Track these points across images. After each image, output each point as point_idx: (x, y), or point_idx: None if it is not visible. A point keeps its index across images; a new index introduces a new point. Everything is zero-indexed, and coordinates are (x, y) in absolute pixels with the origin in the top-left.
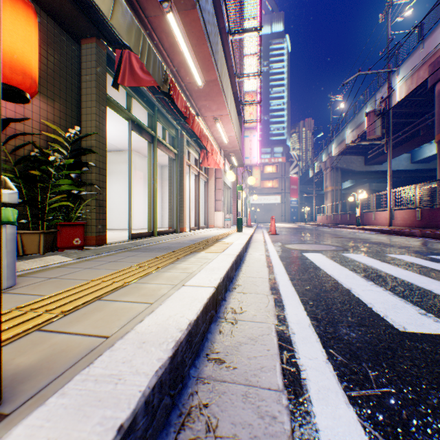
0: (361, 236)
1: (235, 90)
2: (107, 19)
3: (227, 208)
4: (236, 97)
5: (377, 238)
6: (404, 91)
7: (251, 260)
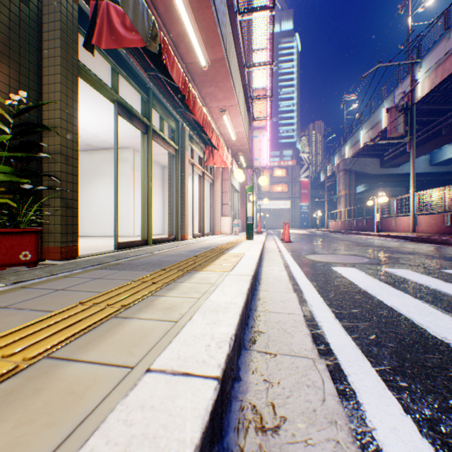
0: (387, 244)
1: (244, 82)
2: None
3: (235, 213)
4: (244, 90)
5: (408, 246)
6: (427, 85)
7: (269, 280)
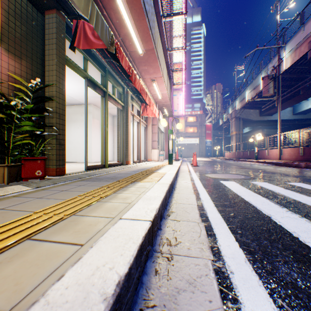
0: (260, 167)
1: (167, 60)
2: None
3: (161, 147)
4: (167, 65)
5: (273, 169)
6: (289, 61)
7: (180, 188)
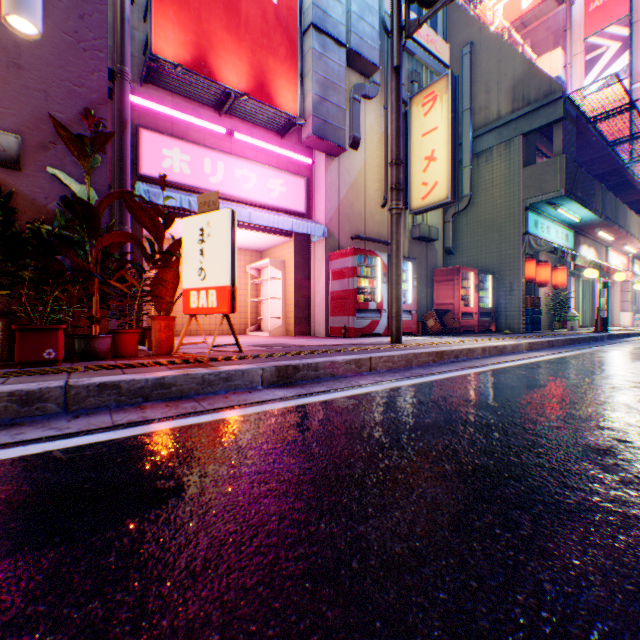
0: None
1: None
2: (573, 250)
3: (636, 307)
4: None
5: None
6: None
7: None
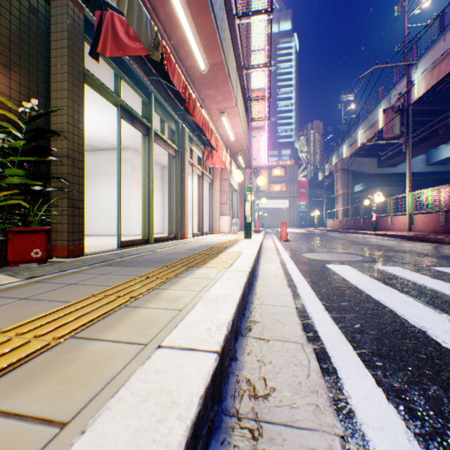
0: (382, 242)
1: (242, 84)
2: None
3: (234, 212)
4: (243, 92)
5: (402, 245)
6: (423, 86)
7: (265, 276)
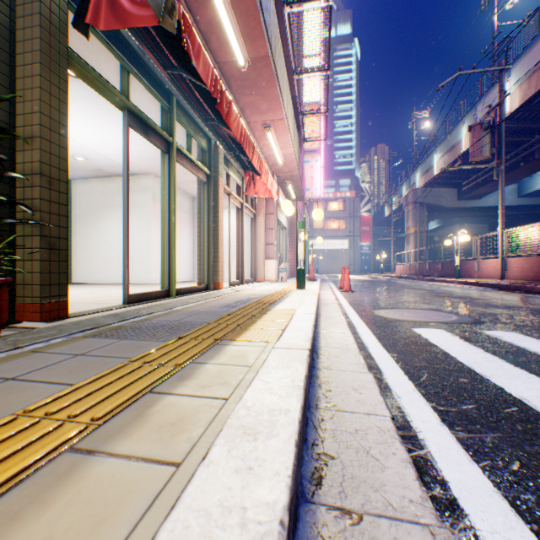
0: (472, 294)
1: (293, 93)
2: None
3: (282, 255)
4: (293, 103)
5: (501, 297)
6: (518, 98)
7: (331, 350)
